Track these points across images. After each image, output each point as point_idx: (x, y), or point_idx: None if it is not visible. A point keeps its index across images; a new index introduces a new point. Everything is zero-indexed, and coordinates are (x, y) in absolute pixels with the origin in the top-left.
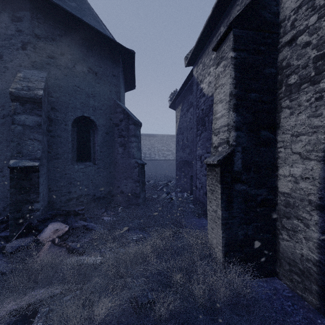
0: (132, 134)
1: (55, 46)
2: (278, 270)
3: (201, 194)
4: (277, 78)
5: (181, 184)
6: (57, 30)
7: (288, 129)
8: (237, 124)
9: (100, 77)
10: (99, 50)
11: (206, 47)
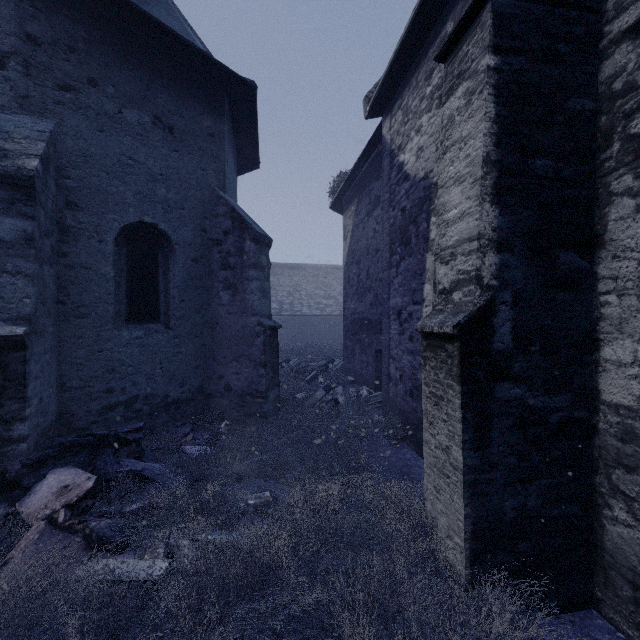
0: (250, 262)
1: (75, 64)
2: (600, 594)
3: (401, 392)
4: (597, 123)
5: (355, 367)
6: (79, 28)
7: (629, 247)
8: (502, 235)
9: (180, 139)
10: (177, 79)
11: (412, 73)
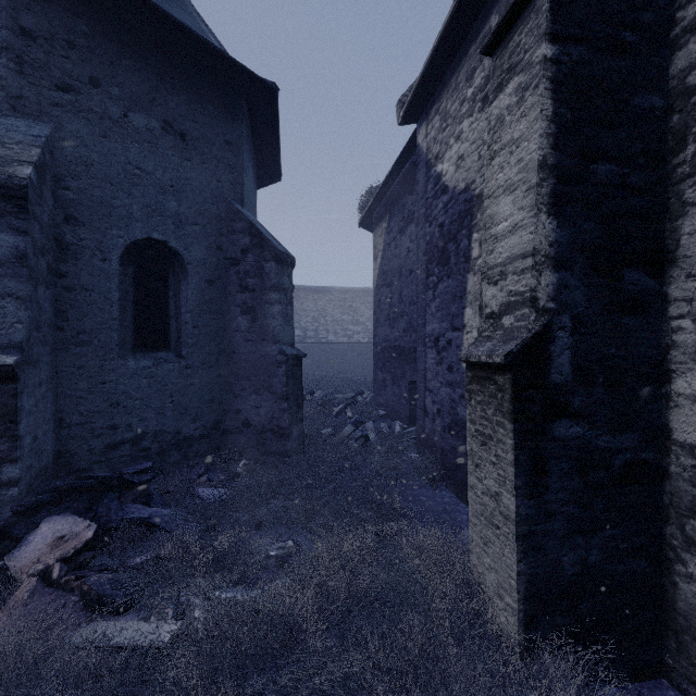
0: (271, 284)
1: (74, 61)
2: (672, 661)
3: (439, 428)
4: (668, 123)
5: (387, 400)
6: (80, 21)
7: None
8: (561, 251)
9: (193, 146)
10: (190, 80)
11: (451, 74)
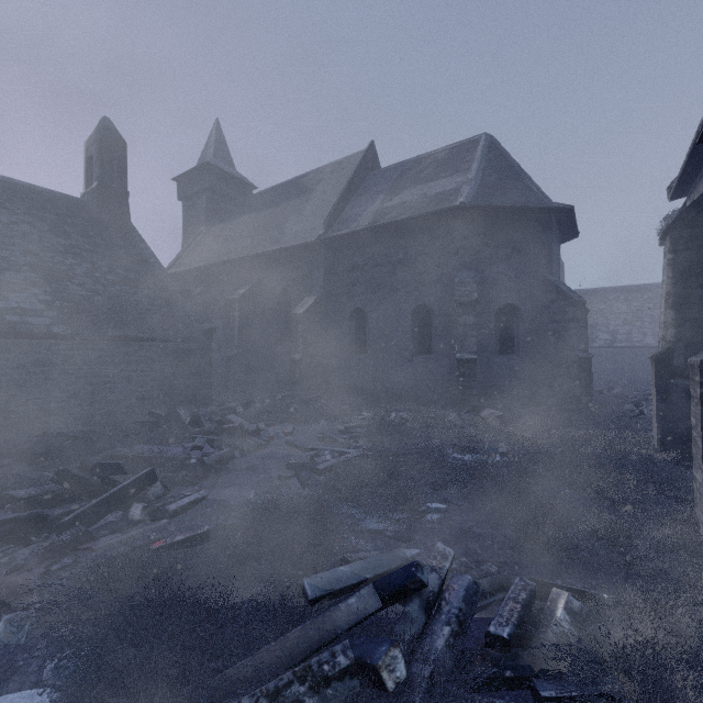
0: (569, 318)
1: (480, 240)
2: None
3: None
4: None
5: None
6: (481, 223)
7: None
8: (677, 321)
9: (525, 254)
10: (524, 222)
11: (697, 182)
